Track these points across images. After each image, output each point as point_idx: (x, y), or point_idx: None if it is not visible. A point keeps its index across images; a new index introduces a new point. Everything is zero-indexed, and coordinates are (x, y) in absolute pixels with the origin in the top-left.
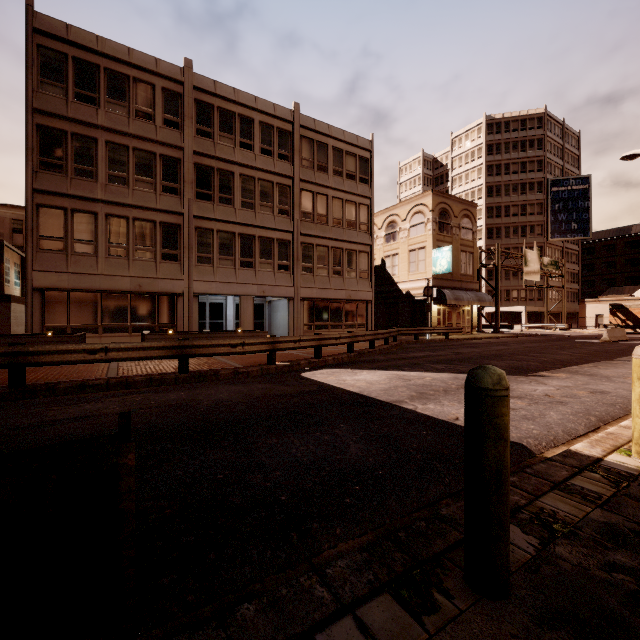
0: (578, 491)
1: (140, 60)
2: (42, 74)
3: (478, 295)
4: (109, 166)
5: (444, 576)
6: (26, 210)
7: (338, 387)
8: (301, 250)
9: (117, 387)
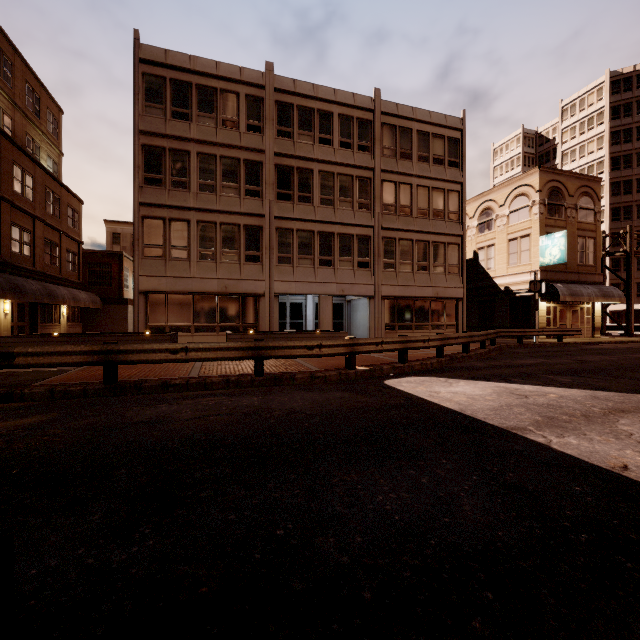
0: None
1: (226, 71)
2: (146, 99)
3: (603, 289)
4: (200, 176)
5: None
6: (134, 222)
7: (431, 401)
8: (382, 245)
9: (196, 387)
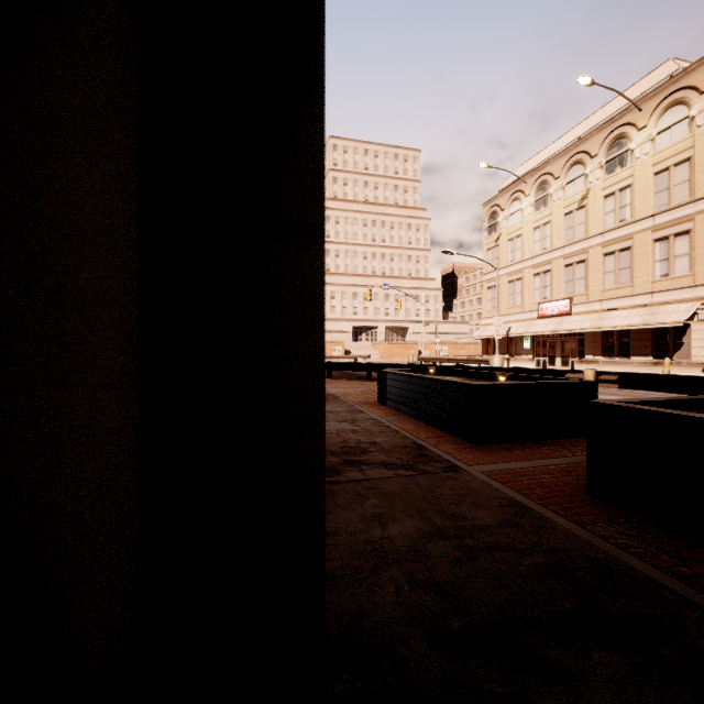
0: None
1: None
2: None
3: None
4: None
5: None
6: None
7: None
8: None
9: None
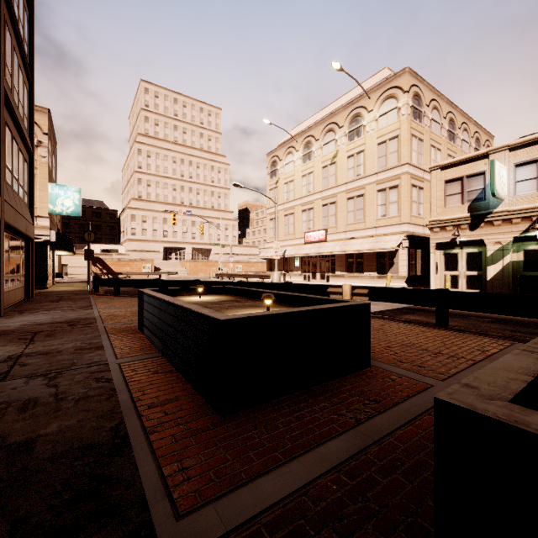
0: None
1: None
2: None
3: None
4: None
5: None
6: None
7: (397, 308)
8: None
9: None
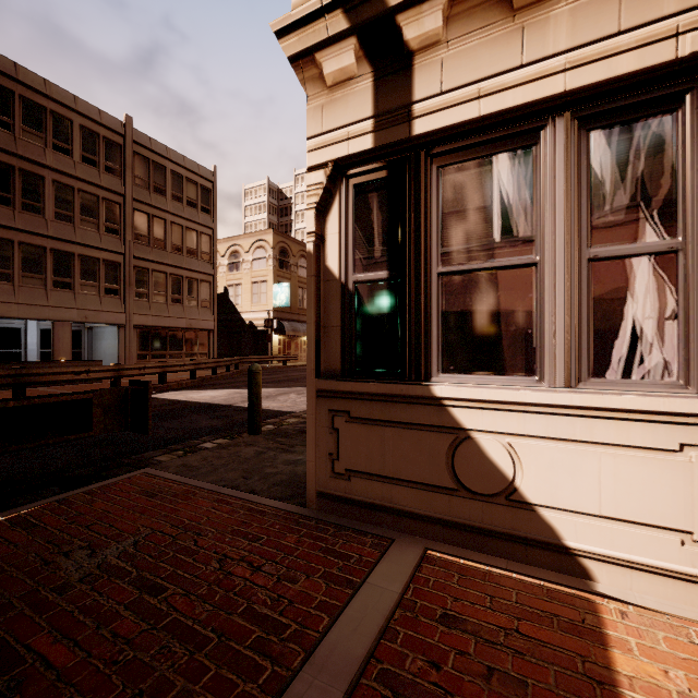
0: (302, 417)
1: None
2: None
3: None
4: None
5: (242, 435)
6: None
7: (188, 400)
8: (134, 274)
9: None
